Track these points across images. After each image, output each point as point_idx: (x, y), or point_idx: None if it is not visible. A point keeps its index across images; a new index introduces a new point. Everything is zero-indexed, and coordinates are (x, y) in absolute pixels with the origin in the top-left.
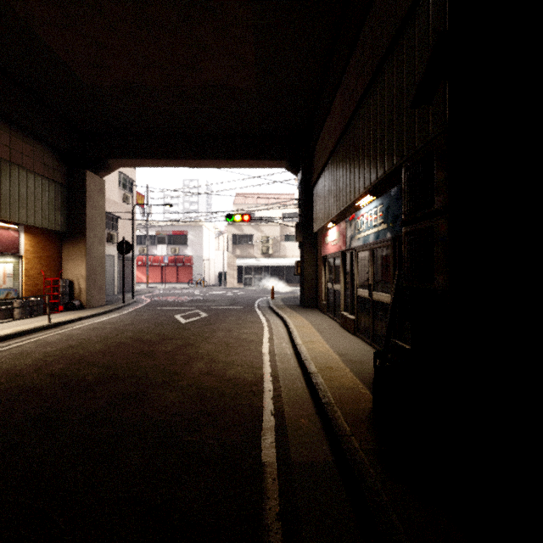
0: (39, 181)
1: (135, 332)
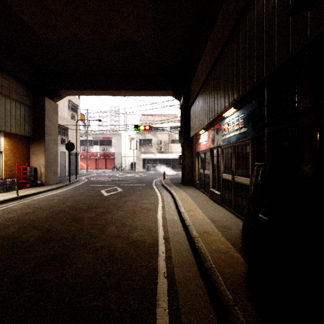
0: (13, 103)
1: (72, 202)
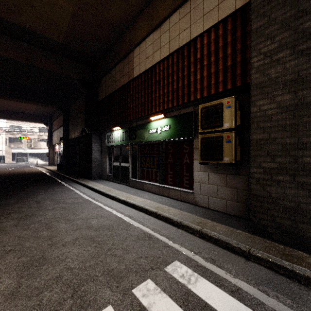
0: None
1: None
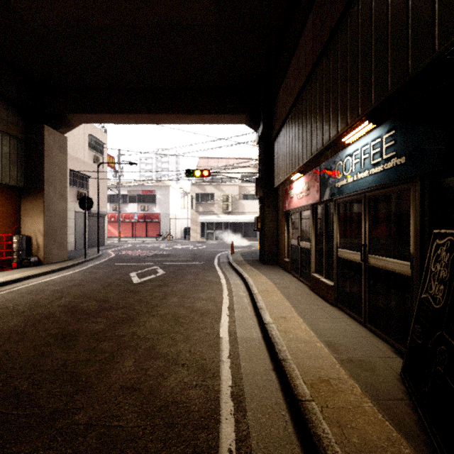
0: None
1: (75, 296)
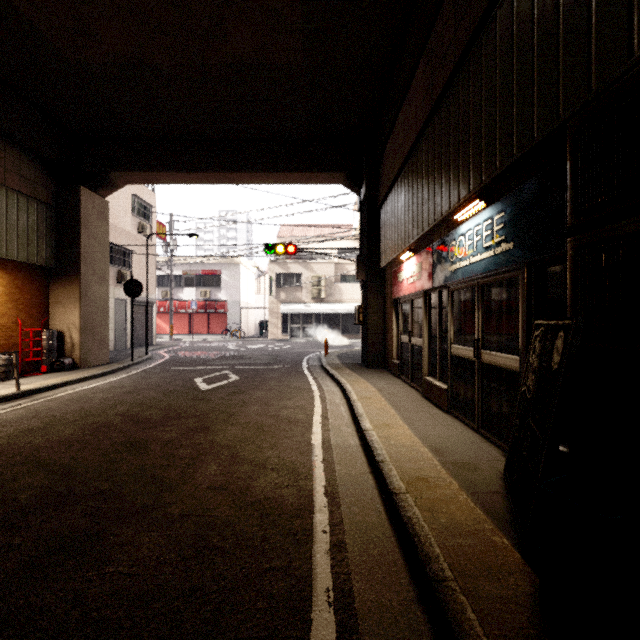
0: (14, 198)
1: (132, 404)
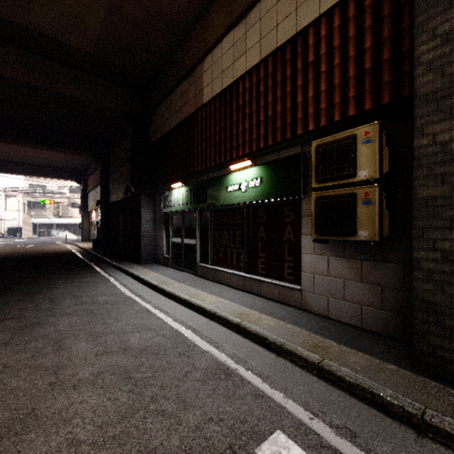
0: None
1: (9, 249)
